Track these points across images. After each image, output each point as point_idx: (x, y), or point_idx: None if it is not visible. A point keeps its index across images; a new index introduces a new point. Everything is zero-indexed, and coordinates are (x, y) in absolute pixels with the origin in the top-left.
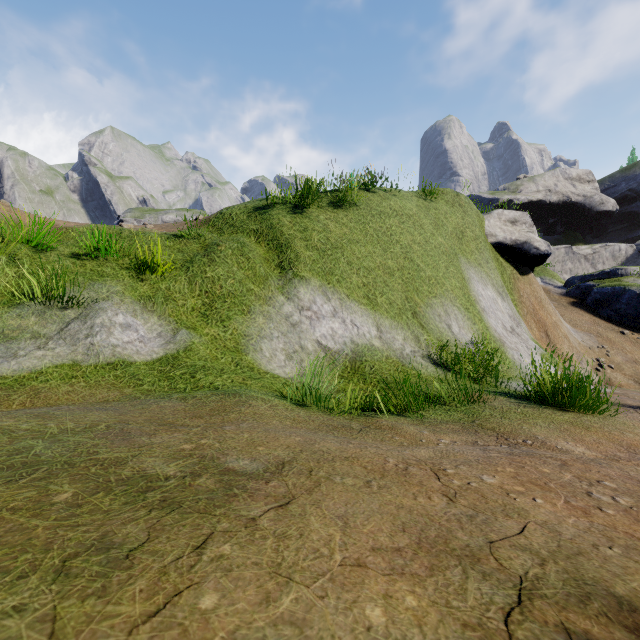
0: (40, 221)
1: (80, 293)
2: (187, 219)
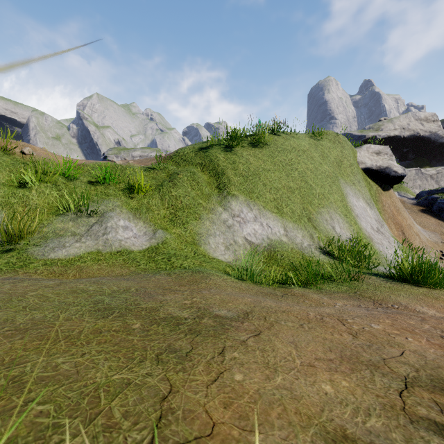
0: (70, 161)
1: (98, 207)
2: (148, 154)
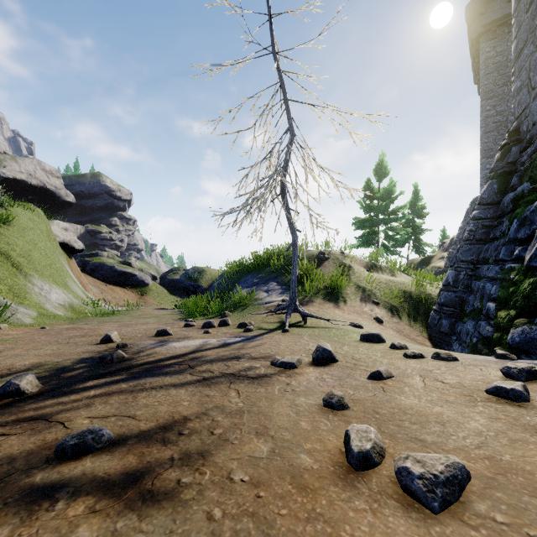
0: None
1: None
2: None
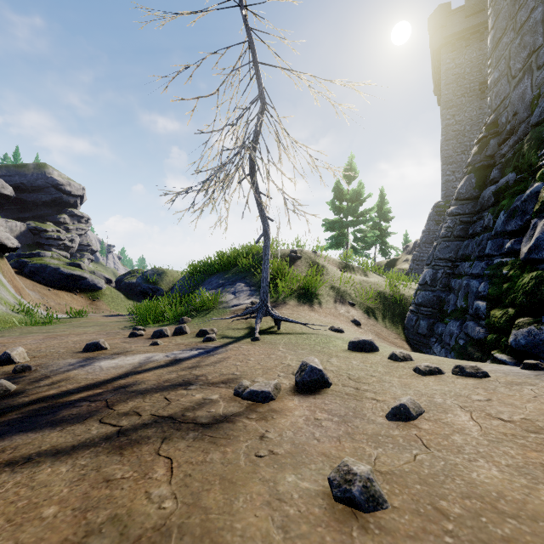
0: None
1: None
2: None
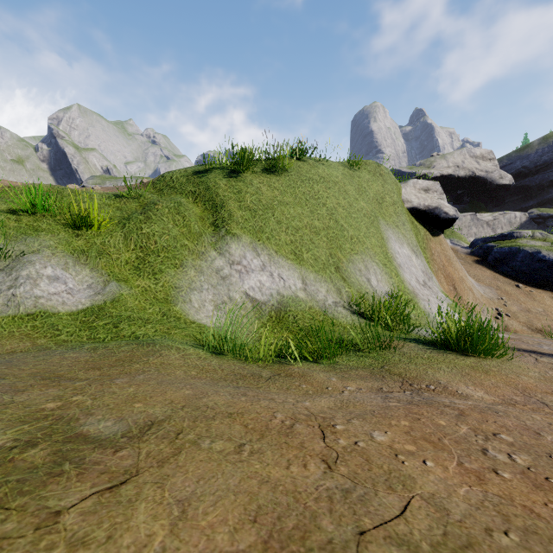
0: None
1: (6, 246)
2: None
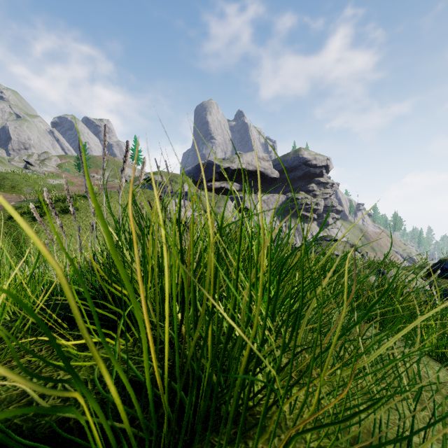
0: None
1: None
2: None
